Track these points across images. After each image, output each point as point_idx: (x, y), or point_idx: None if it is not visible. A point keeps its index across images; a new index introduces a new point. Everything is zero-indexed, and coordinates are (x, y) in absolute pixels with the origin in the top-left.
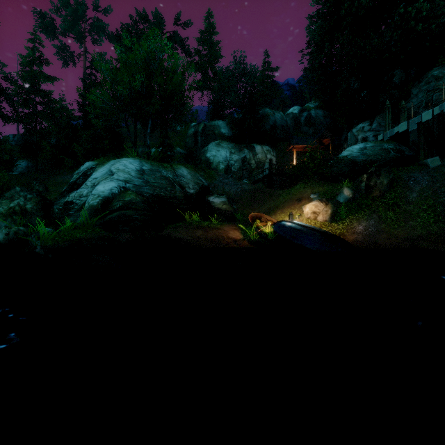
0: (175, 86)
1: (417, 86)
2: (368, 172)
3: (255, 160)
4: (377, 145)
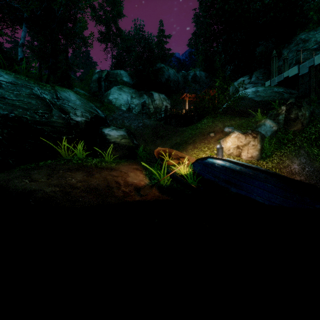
0: None
1: (287, 47)
2: (287, 103)
3: (153, 106)
4: (268, 89)
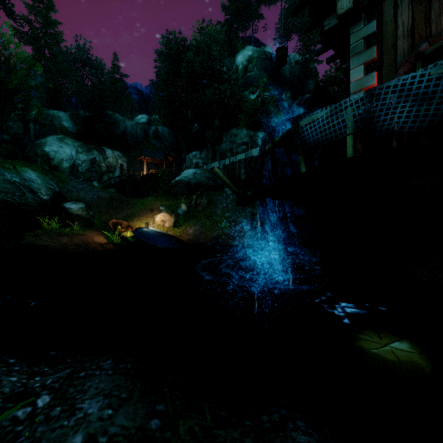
0: (19, 81)
1: (226, 136)
2: (196, 194)
3: (106, 164)
4: (203, 173)
